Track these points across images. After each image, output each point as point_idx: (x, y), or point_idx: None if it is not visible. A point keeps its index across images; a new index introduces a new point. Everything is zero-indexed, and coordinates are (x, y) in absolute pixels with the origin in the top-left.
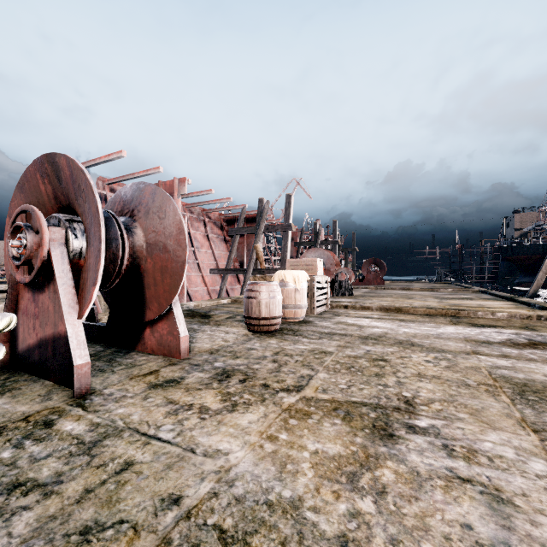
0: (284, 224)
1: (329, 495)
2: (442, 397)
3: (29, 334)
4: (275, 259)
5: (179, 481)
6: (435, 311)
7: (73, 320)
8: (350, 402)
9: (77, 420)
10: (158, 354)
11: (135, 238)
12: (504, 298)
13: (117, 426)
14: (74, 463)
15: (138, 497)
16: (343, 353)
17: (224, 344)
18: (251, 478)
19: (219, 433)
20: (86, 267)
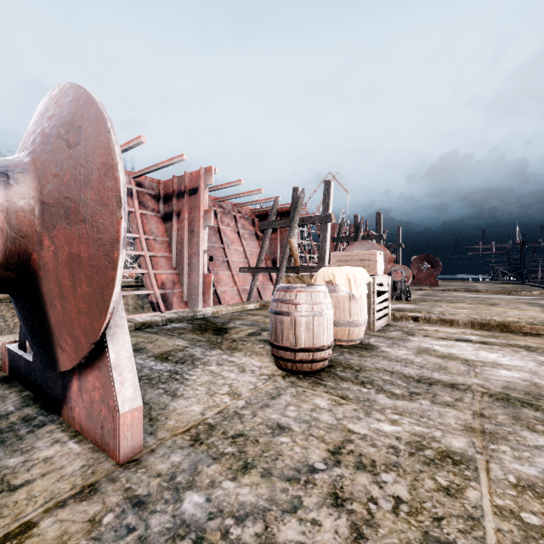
0: (322, 215)
1: None
2: None
3: None
4: (310, 256)
5: None
6: None
7: None
8: None
9: None
10: (87, 437)
11: (15, 192)
12: None
13: None
14: None
15: None
16: (501, 466)
17: (228, 407)
18: None
19: None
20: None
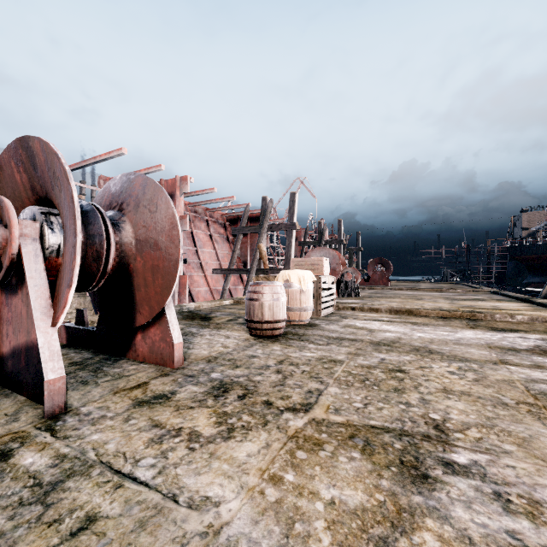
0: (288, 223)
1: None
2: (478, 421)
3: (2, 342)
4: (279, 259)
5: None
6: (449, 313)
7: (46, 327)
8: (369, 427)
9: (40, 451)
10: (150, 362)
11: (123, 234)
12: (518, 299)
13: (87, 460)
14: (21, 517)
15: None
16: (354, 362)
17: (223, 351)
18: (248, 545)
19: (210, 471)
20: (63, 267)
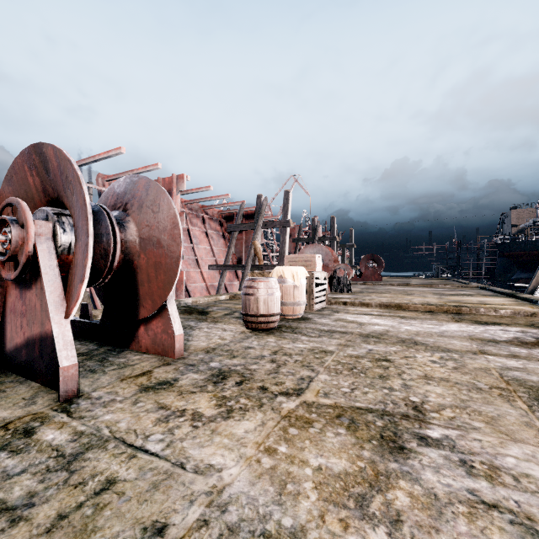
0: (282, 220)
1: (336, 524)
2: (453, 403)
3: (16, 333)
4: (273, 255)
5: (165, 505)
6: (436, 308)
7: (60, 318)
8: (355, 408)
9: (59, 428)
10: (152, 353)
11: (128, 233)
12: (505, 294)
13: (102, 436)
14: (50, 481)
15: (117, 525)
16: (344, 352)
17: (221, 343)
18: (247, 501)
19: (212, 445)
20: (74, 263)
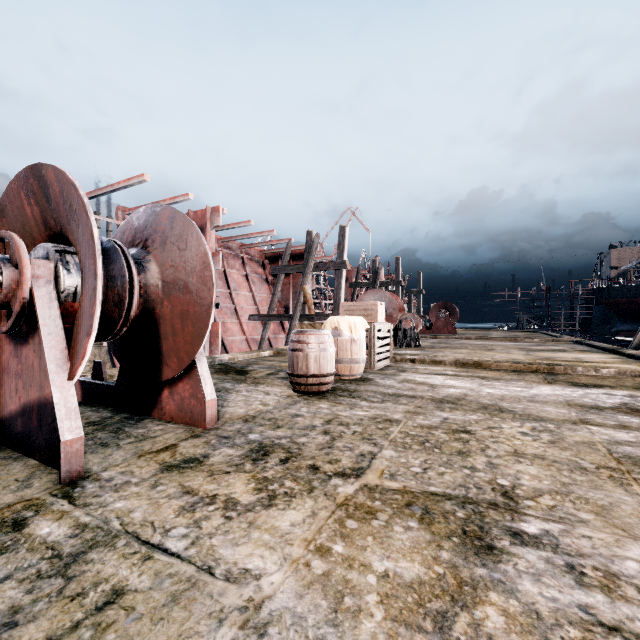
0: (337, 261)
1: None
2: (552, 487)
3: (11, 398)
4: (326, 303)
5: (185, 625)
6: (523, 366)
7: (62, 381)
8: (429, 494)
9: (58, 519)
10: (178, 422)
11: (148, 275)
12: (605, 350)
13: (110, 530)
14: (40, 591)
15: None
16: (413, 421)
17: (262, 409)
18: (292, 620)
19: (249, 542)
20: (80, 312)
